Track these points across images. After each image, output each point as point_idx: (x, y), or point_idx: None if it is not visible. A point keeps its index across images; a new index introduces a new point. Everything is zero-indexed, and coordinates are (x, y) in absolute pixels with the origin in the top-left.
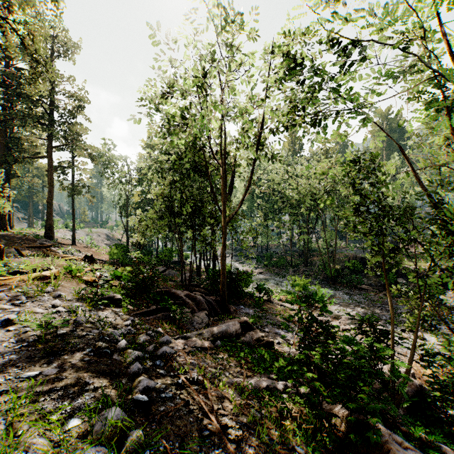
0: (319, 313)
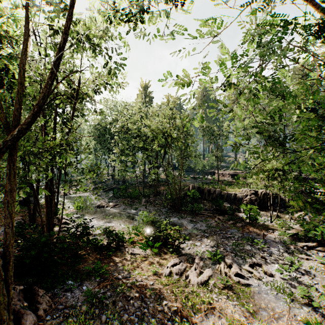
0: (172, 255)
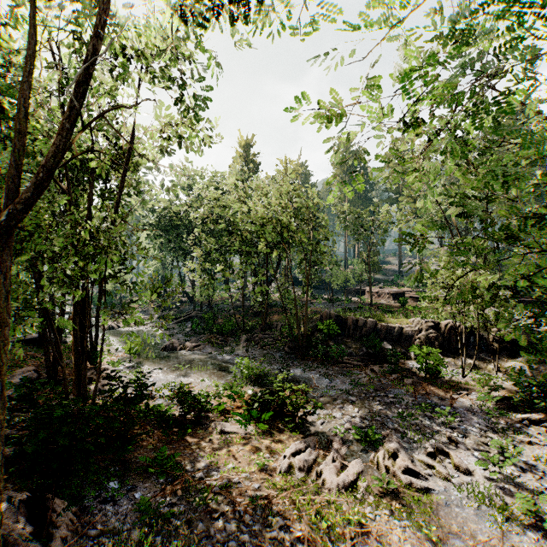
0: (293, 434)
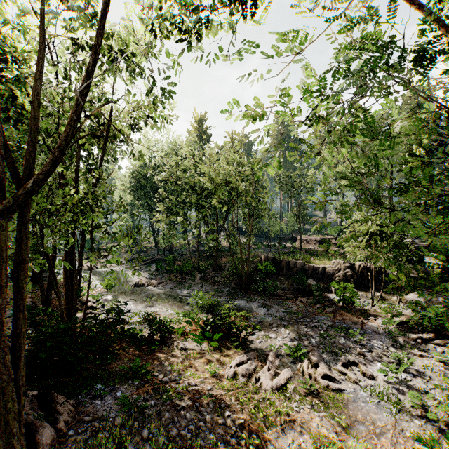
0: (237, 350)
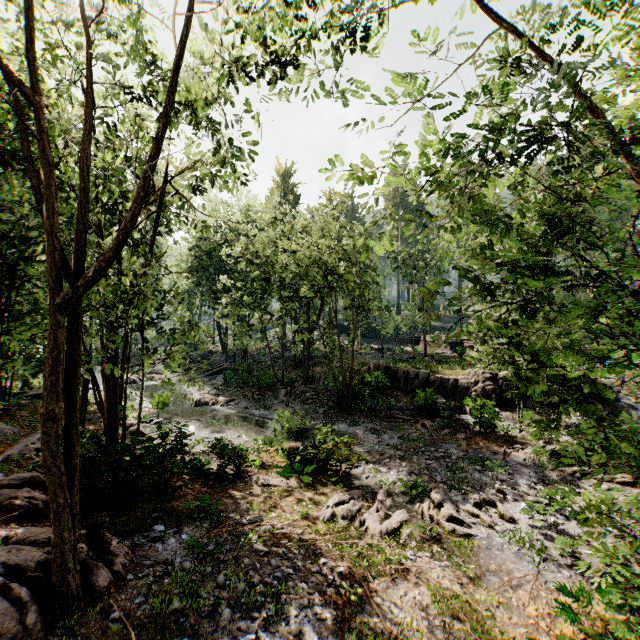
0: (336, 487)
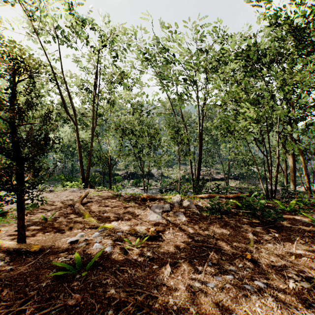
0: None
